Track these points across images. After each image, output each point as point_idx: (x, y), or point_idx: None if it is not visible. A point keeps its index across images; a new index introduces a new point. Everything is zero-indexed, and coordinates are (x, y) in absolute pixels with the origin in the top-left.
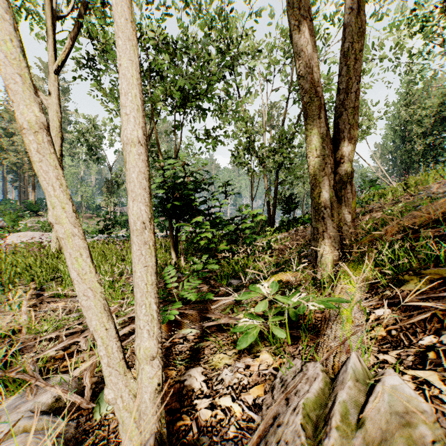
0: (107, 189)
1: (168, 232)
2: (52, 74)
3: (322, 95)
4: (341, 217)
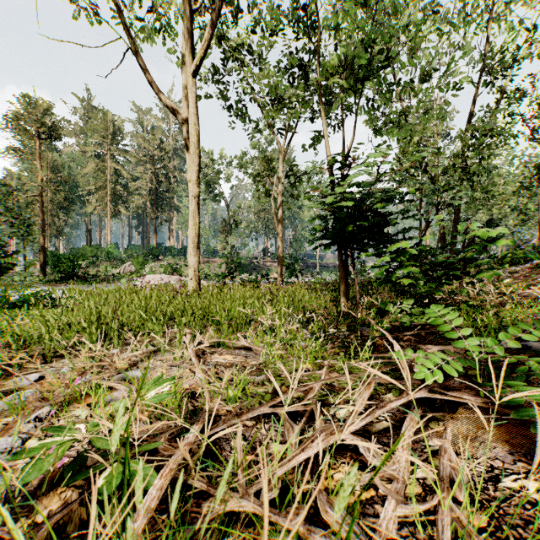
0: (224, 230)
1: (292, 278)
2: (191, 80)
3: None
4: None
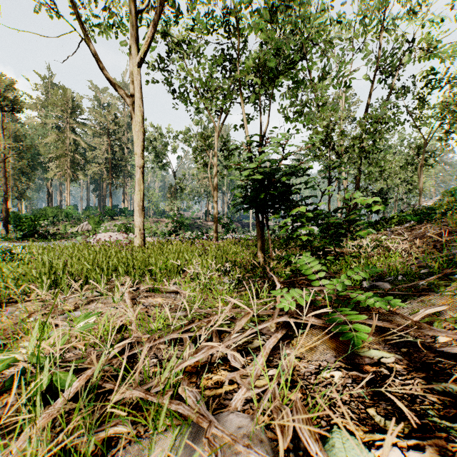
0: (171, 194)
1: (229, 235)
2: (136, 69)
3: None
4: None
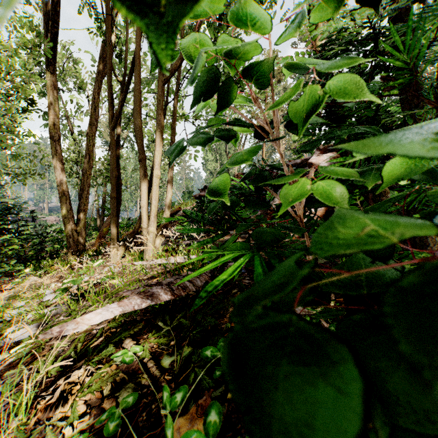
0: None
1: None
2: None
3: (67, 195)
4: (79, 241)
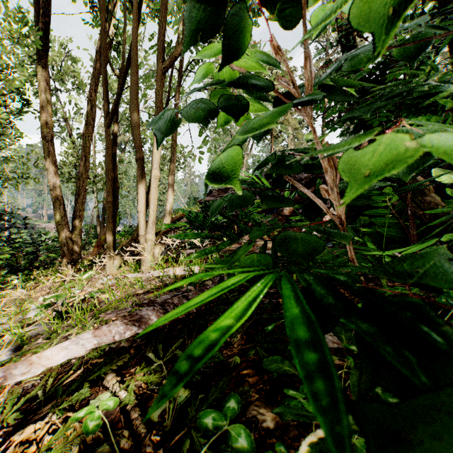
0: None
1: None
2: None
3: (61, 199)
4: (74, 249)
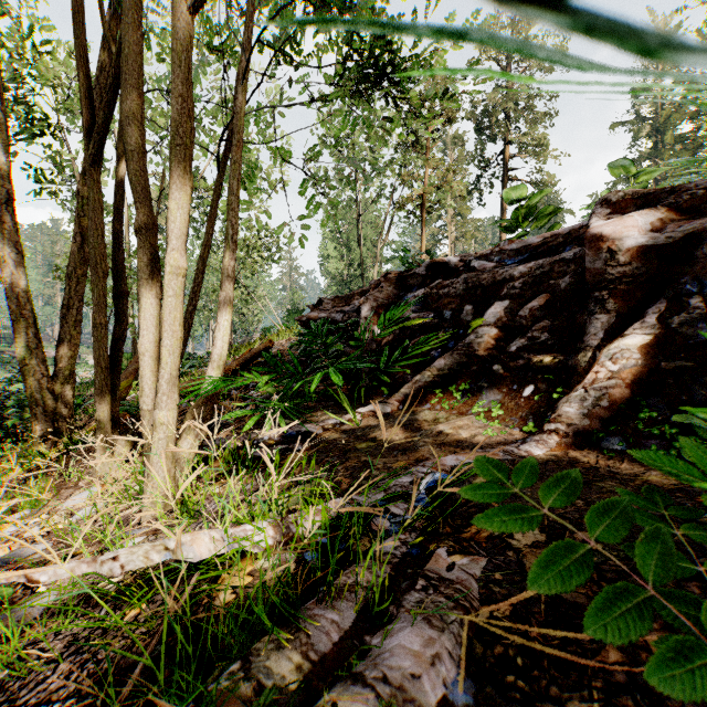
0: None
1: None
2: None
3: (31, 316)
4: (58, 411)
